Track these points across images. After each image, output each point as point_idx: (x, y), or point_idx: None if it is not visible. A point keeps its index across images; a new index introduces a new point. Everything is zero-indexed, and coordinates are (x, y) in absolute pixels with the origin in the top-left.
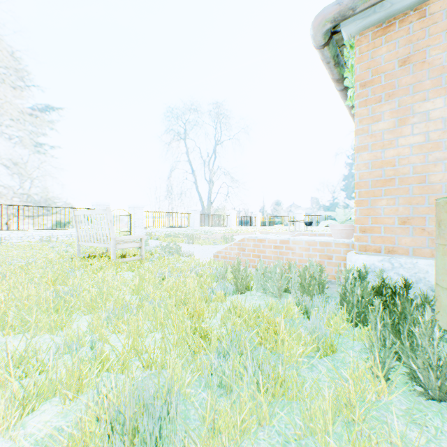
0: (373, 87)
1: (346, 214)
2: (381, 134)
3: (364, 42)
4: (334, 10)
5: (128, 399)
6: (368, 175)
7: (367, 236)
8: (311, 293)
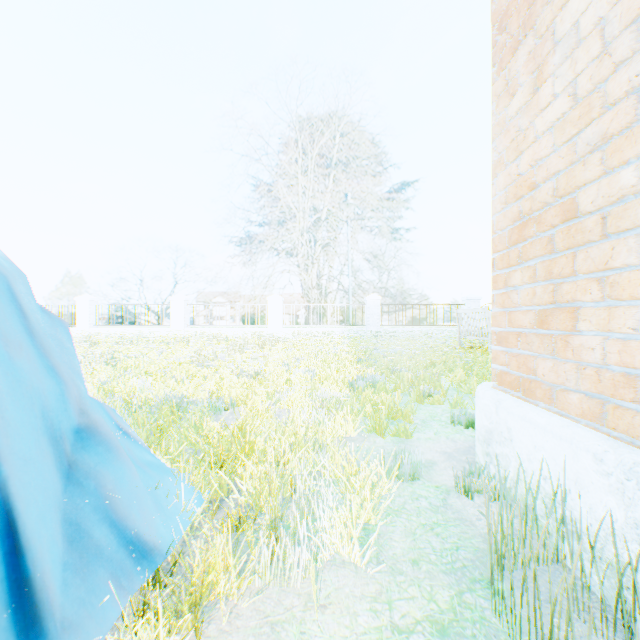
0: None
1: None
2: None
3: None
4: None
5: None
6: None
7: None
8: None
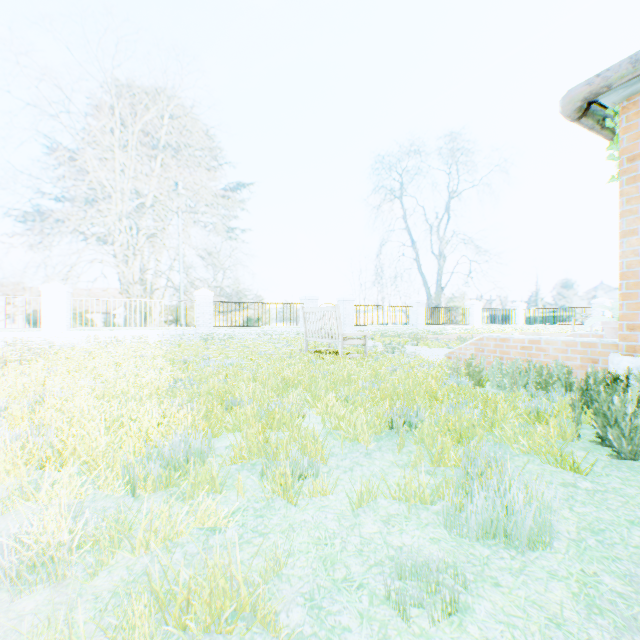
0: None
1: None
2: None
3: (632, 109)
4: (583, 90)
5: (397, 409)
6: (637, 264)
7: (635, 335)
8: (548, 390)
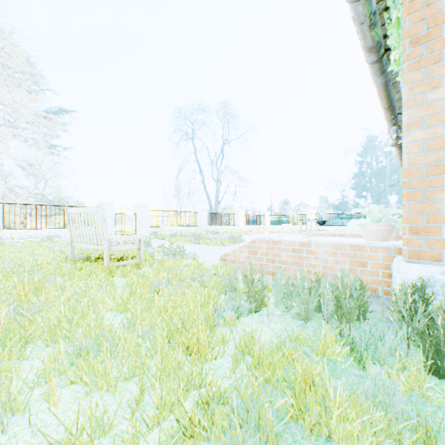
0: (430, 43)
1: (382, 211)
2: (442, 104)
3: None
4: None
5: None
6: (422, 159)
7: (420, 239)
8: (352, 318)
